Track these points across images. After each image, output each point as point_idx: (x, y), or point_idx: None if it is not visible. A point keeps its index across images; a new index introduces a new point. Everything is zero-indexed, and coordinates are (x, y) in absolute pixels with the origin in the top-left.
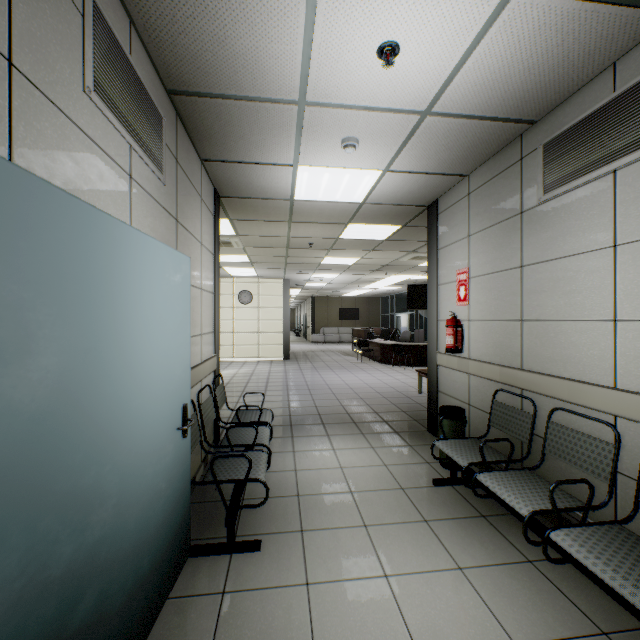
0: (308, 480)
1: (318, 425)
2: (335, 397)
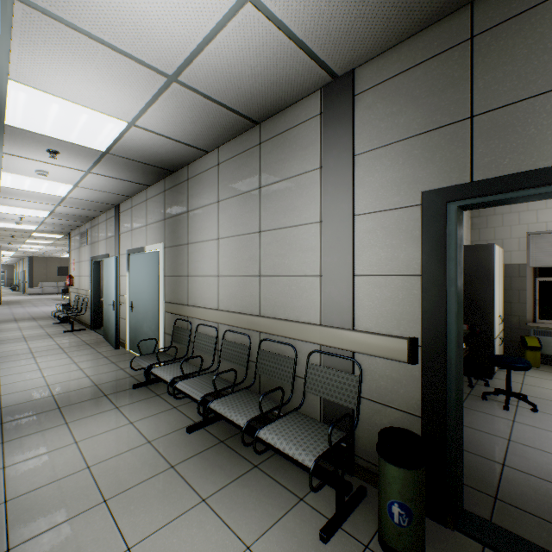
0: (3, 328)
1: (13, 321)
2: (30, 314)
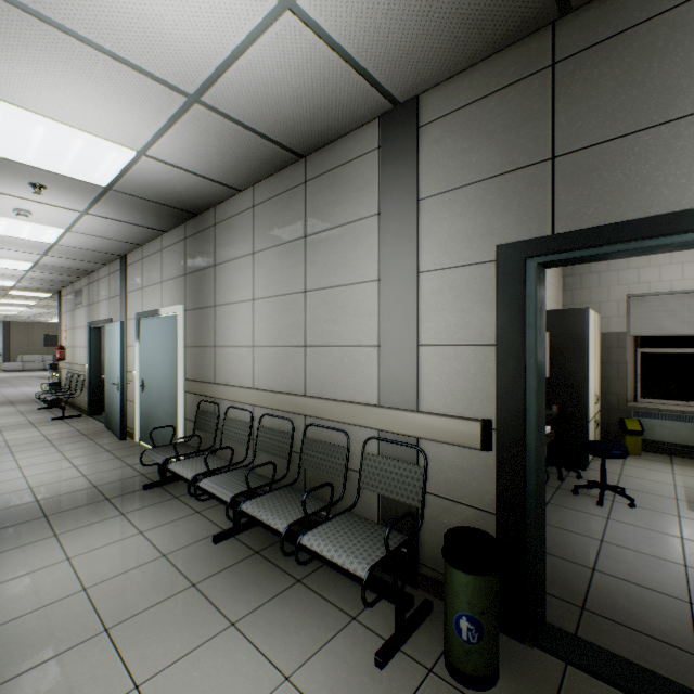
0: None
1: None
2: (6, 397)
